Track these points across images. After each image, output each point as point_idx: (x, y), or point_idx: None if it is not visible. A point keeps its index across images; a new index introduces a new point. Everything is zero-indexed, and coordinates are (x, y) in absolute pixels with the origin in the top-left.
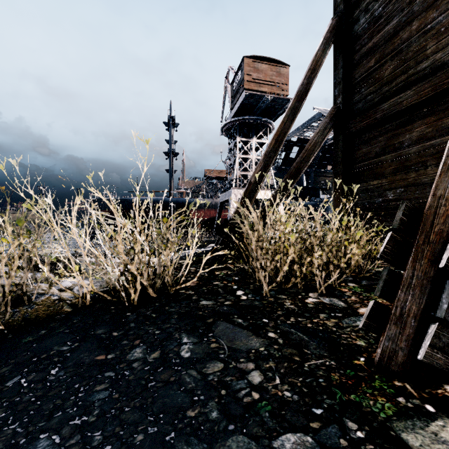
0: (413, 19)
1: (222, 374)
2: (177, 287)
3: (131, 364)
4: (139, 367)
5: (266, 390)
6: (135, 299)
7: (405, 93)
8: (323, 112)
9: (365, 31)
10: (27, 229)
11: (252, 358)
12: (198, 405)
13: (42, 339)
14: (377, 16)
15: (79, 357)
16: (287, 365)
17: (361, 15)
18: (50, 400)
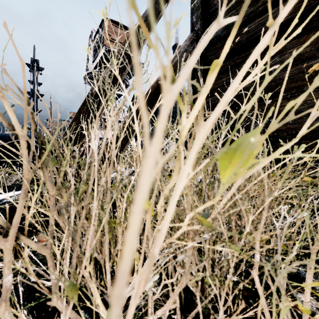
0: None
1: None
2: None
3: None
4: None
5: None
6: None
7: (277, 8)
8: None
9: None
10: None
11: None
12: None
13: None
14: None
15: None
16: None
17: None
18: None
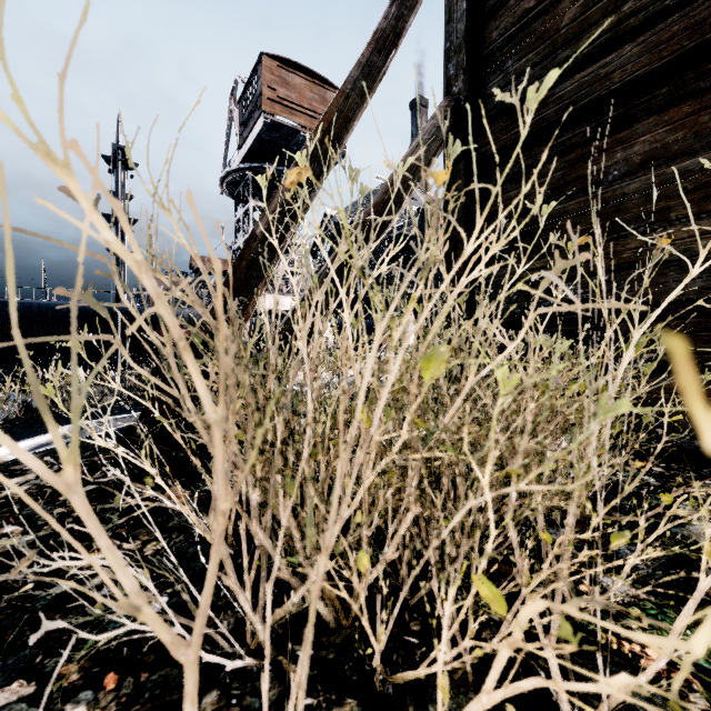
0: None
1: None
2: None
3: None
4: None
5: None
6: None
7: (618, 53)
8: None
9: None
10: None
11: None
12: None
13: None
14: None
15: None
16: None
17: None
18: None
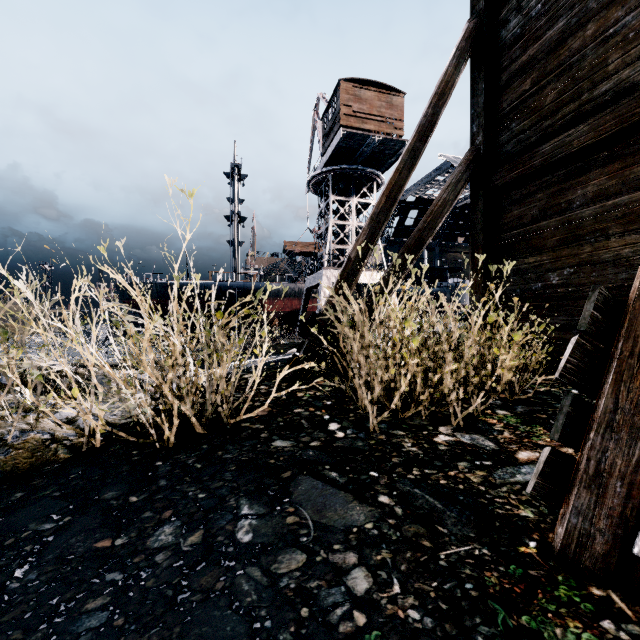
0: (588, 20)
1: (304, 575)
2: (238, 418)
3: (153, 556)
4: (165, 563)
5: (377, 607)
6: (170, 438)
7: (576, 129)
8: (452, 161)
9: (516, 38)
10: (1, 330)
11: (354, 542)
12: (260, 639)
13: (14, 509)
14: (535, 17)
15: (68, 543)
16: (412, 557)
17: (511, 15)
18: (2, 633)
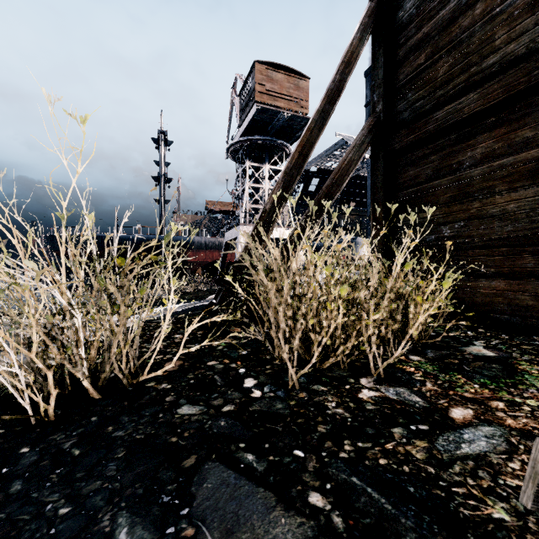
0: (477, 0)
1: None
2: (141, 377)
3: None
4: None
5: None
6: (48, 411)
7: (466, 97)
8: (346, 139)
9: (412, 18)
10: None
11: None
12: None
13: None
14: None
15: None
16: None
17: None
18: None
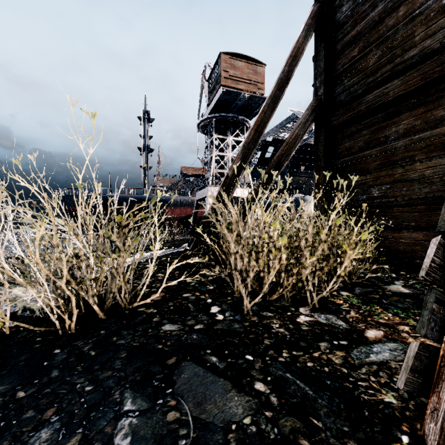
0: (400, 4)
1: None
2: (135, 304)
3: None
4: None
5: None
6: (71, 326)
7: (391, 83)
8: (297, 114)
9: (347, 19)
10: None
11: (233, 444)
12: None
13: None
14: (361, 2)
15: None
16: None
17: (344, 2)
18: None
